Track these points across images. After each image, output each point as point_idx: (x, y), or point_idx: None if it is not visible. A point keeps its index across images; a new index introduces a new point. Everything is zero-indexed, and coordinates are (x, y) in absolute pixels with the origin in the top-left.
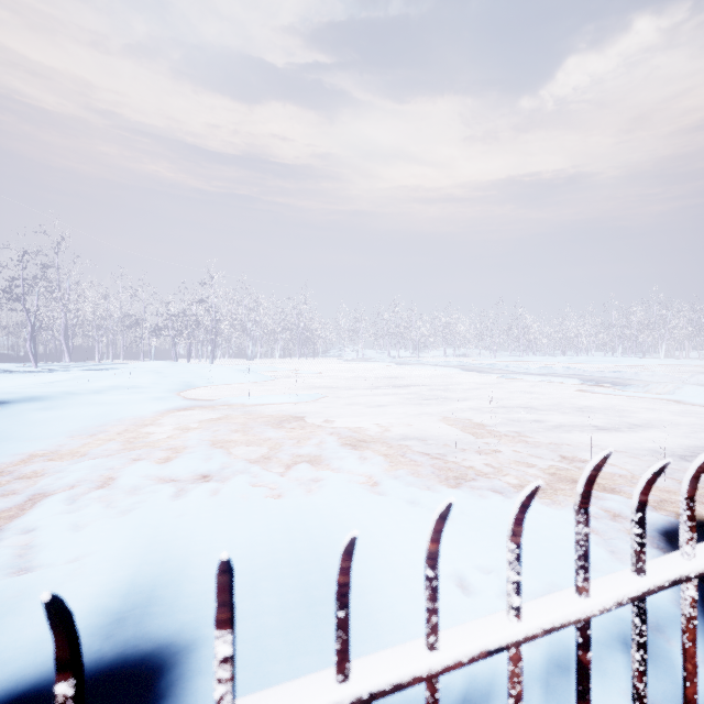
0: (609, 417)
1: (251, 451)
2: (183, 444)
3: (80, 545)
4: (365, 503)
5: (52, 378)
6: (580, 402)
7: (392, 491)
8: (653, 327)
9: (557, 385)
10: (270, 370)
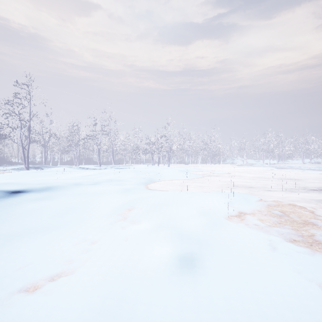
0: None
1: None
2: None
3: None
4: None
5: (89, 173)
6: None
7: None
8: None
9: None
10: (197, 170)
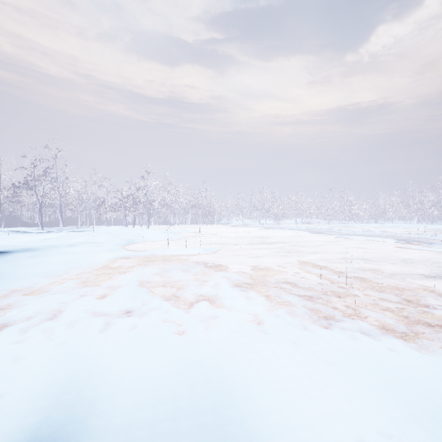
0: (429, 267)
1: (165, 290)
2: (118, 284)
3: (10, 381)
4: (254, 343)
5: (46, 237)
6: (401, 255)
7: (275, 331)
8: (439, 204)
9: (378, 243)
10: (183, 232)
